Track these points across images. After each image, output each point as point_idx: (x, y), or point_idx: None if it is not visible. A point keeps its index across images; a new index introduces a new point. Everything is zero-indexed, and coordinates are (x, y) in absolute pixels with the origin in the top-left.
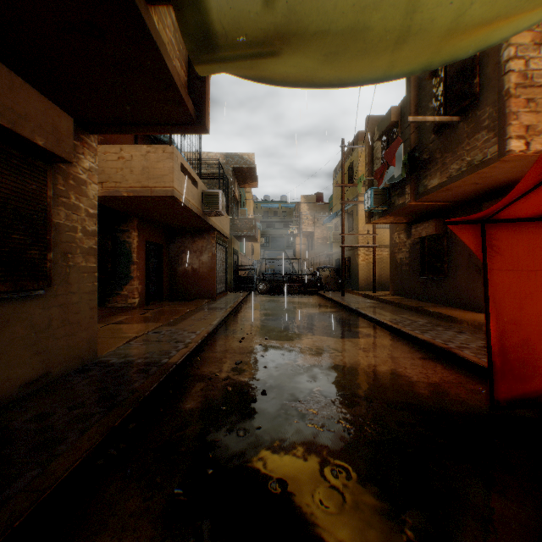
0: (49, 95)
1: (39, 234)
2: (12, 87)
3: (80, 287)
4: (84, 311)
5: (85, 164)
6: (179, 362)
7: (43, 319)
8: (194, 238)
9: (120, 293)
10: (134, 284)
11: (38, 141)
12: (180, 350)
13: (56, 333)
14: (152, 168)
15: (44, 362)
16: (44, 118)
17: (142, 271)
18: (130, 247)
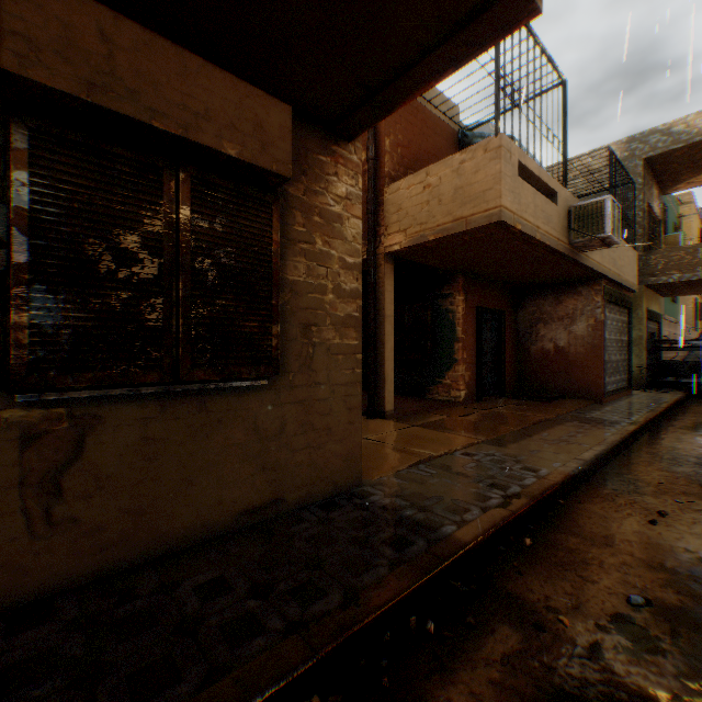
0: (274, 93)
1: (256, 297)
2: (181, 74)
3: (329, 375)
4: (336, 411)
5: (339, 190)
6: (471, 545)
7: (270, 421)
8: (558, 296)
9: (441, 381)
10: (458, 369)
11: (226, 151)
12: (489, 509)
13: (290, 441)
14: (467, 185)
15: (271, 482)
16: (237, 113)
17: (471, 351)
18: (453, 318)
